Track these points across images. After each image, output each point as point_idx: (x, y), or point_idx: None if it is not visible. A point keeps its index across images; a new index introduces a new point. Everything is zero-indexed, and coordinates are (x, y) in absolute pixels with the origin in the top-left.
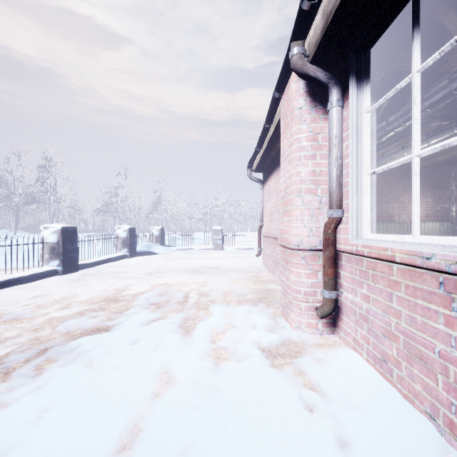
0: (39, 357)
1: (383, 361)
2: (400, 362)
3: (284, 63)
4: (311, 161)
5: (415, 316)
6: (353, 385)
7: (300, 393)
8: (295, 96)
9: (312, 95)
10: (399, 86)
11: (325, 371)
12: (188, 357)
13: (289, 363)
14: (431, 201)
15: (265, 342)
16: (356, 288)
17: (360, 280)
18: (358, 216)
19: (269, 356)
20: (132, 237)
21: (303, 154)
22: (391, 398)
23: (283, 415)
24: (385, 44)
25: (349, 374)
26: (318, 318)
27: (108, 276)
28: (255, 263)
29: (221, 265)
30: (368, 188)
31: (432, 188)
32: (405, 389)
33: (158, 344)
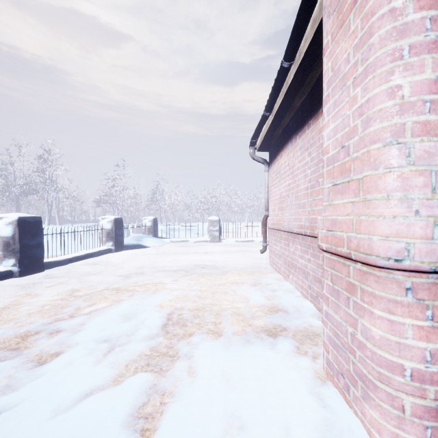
0: None
1: None
2: None
3: None
4: (432, 56)
5: None
6: None
7: None
8: None
9: None
10: None
11: None
12: None
13: None
14: None
15: None
16: None
17: None
18: None
19: None
20: (118, 229)
21: (408, 43)
22: None
23: None
24: None
25: None
26: None
27: (74, 280)
28: (258, 259)
29: (218, 263)
30: None
31: None
32: None
33: None
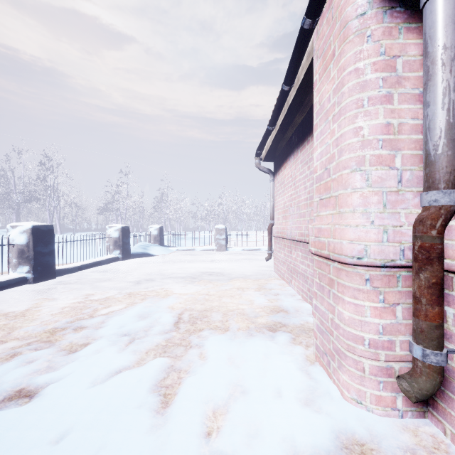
0: None
1: None
2: None
3: None
4: (383, 107)
5: None
6: None
7: None
8: None
9: None
10: None
11: None
12: None
13: None
14: None
15: (305, 443)
16: None
17: None
18: None
19: None
20: (125, 237)
21: (367, 95)
22: None
23: None
24: None
25: None
26: (396, 389)
27: (87, 285)
28: (263, 267)
29: (225, 271)
30: None
31: None
32: None
33: (102, 446)
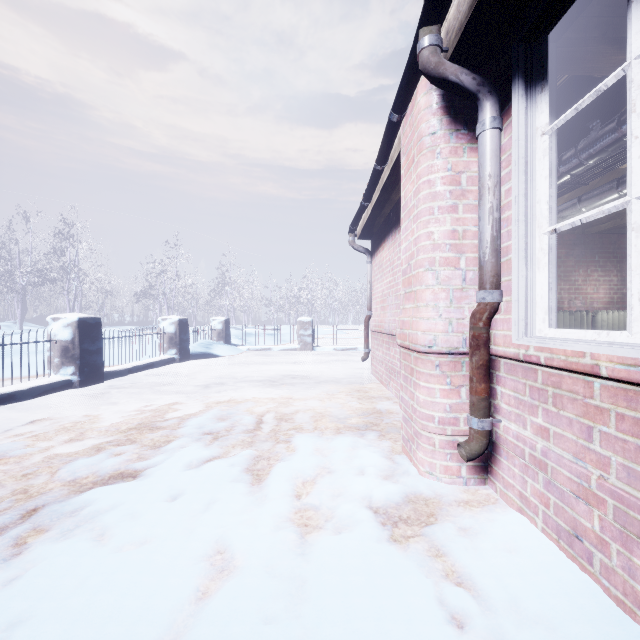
0: (22, 523)
1: (573, 537)
2: (607, 542)
3: (407, 65)
4: (450, 216)
5: (638, 469)
6: (526, 577)
7: (441, 591)
8: (424, 116)
9: (451, 113)
10: (603, 86)
11: (478, 551)
12: (258, 524)
13: (418, 534)
14: (617, 280)
15: (380, 498)
16: (525, 414)
17: (531, 403)
18: (527, 300)
19: (386, 523)
20: (183, 332)
21: (437, 205)
22: (593, 604)
23: (415, 637)
24: (567, 32)
25: (517, 557)
26: (461, 460)
27: (145, 390)
28: (360, 370)
29: (311, 374)
30: (544, 256)
31: (618, 262)
32: (616, 589)
33: (212, 501)
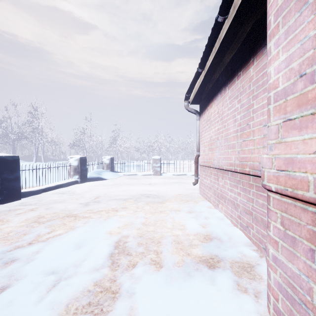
0: None
1: None
2: None
3: None
4: None
5: None
6: None
7: None
8: None
9: None
10: None
11: None
12: None
13: None
14: None
15: None
16: None
17: None
18: None
19: None
20: (83, 165)
21: None
22: None
23: None
24: None
25: None
26: None
27: (43, 207)
28: (191, 190)
29: (159, 193)
30: None
31: None
32: None
33: None
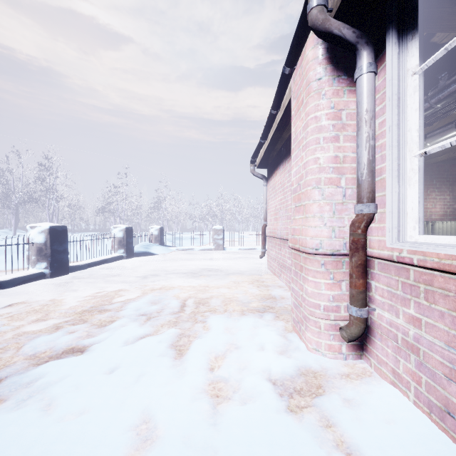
0: None
1: (445, 413)
2: None
3: (298, 26)
4: (333, 144)
5: None
6: (406, 449)
7: None
8: (312, 65)
9: (334, 62)
10: None
11: (362, 422)
12: (178, 396)
13: (310, 405)
14: (449, 198)
15: (277, 371)
16: (397, 305)
17: (403, 297)
18: (399, 211)
19: (283, 394)
20: (129, 237)
21: (322, 136)
22: None
23: None
24: None
25: (396, 428)
26: (342, 340)
27: (99, 280)
28: (258, 264)
29: (222, 267)
30: (414, 175)
31: (450, 185)
32: None
33: (142, 374)
